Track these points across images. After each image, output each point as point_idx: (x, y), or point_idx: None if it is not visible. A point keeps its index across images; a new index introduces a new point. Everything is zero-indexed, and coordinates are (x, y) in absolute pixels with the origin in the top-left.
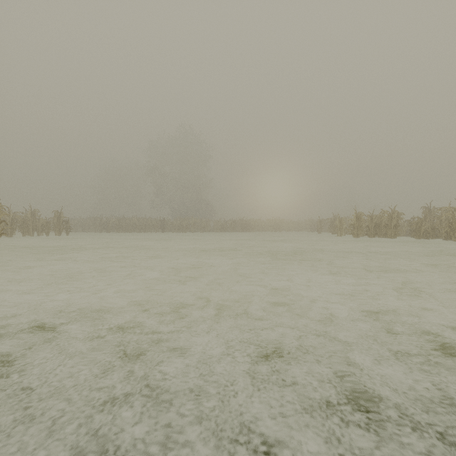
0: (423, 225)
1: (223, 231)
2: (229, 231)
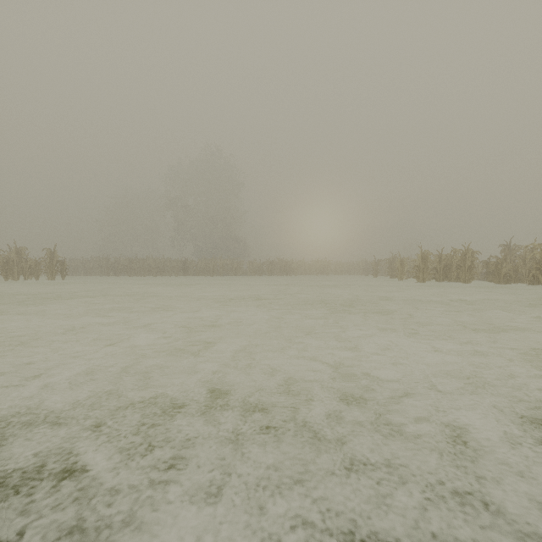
0: (504, 267)
1: (258, 275)
2: (266, 274)
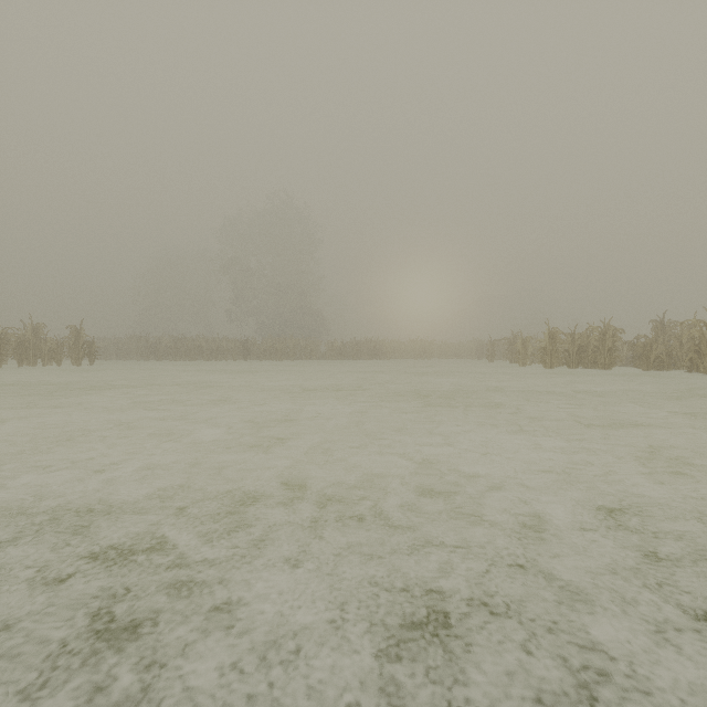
0: (654, 349)
1: (340, 359)
2: (350, 358)
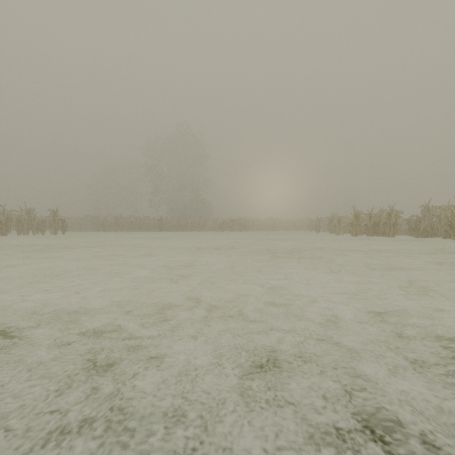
0: (422, 224)
1: (221, 231)
2: (227, 230)
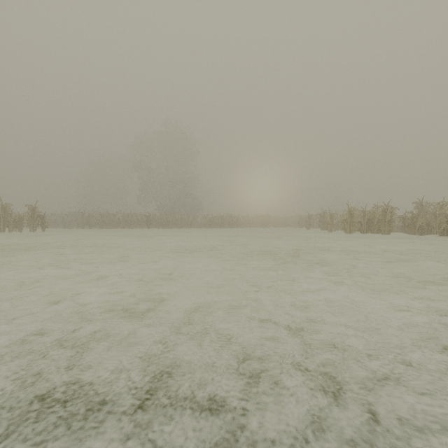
0: (418, 220)
1: (210, 227)
2: (217, 227)
